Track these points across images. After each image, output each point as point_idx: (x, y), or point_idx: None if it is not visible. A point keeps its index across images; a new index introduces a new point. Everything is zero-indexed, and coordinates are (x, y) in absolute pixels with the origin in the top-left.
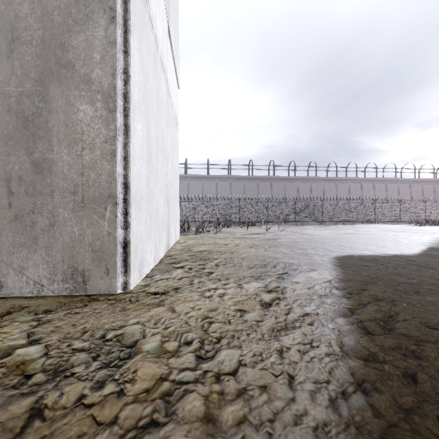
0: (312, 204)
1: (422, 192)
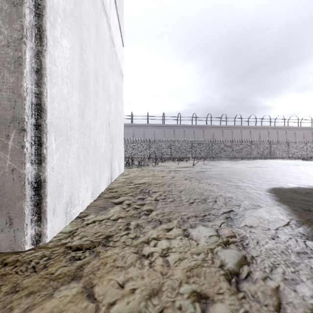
0: (224, 145)
1: (303, 136)
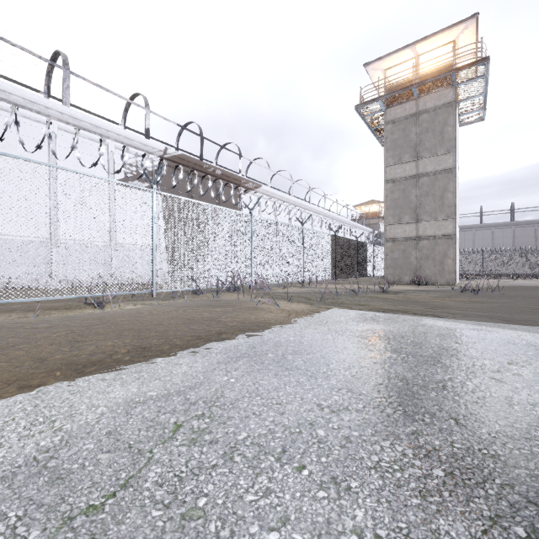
0: None
1: None
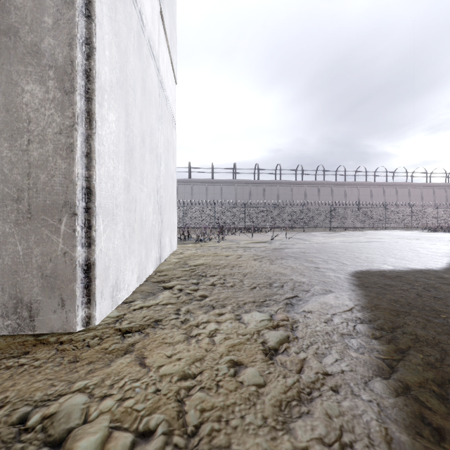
0: (320, 210)
1: (433, 197)
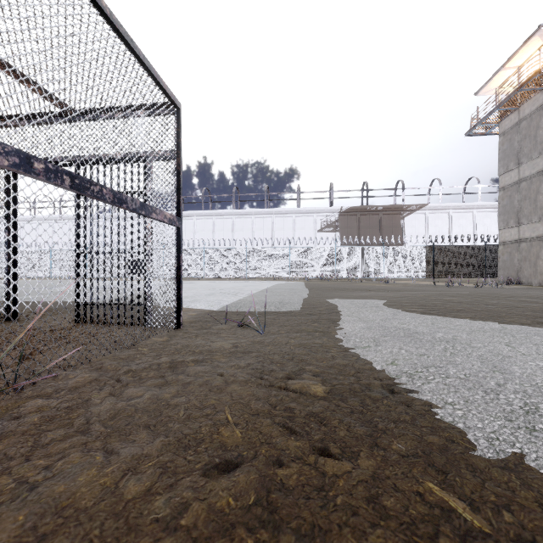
0: None
1: None
